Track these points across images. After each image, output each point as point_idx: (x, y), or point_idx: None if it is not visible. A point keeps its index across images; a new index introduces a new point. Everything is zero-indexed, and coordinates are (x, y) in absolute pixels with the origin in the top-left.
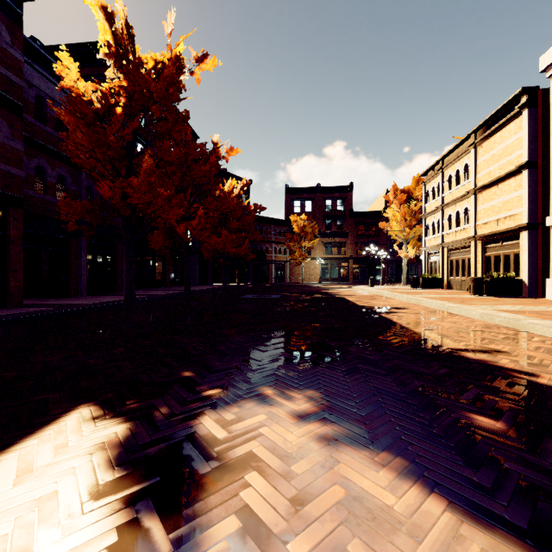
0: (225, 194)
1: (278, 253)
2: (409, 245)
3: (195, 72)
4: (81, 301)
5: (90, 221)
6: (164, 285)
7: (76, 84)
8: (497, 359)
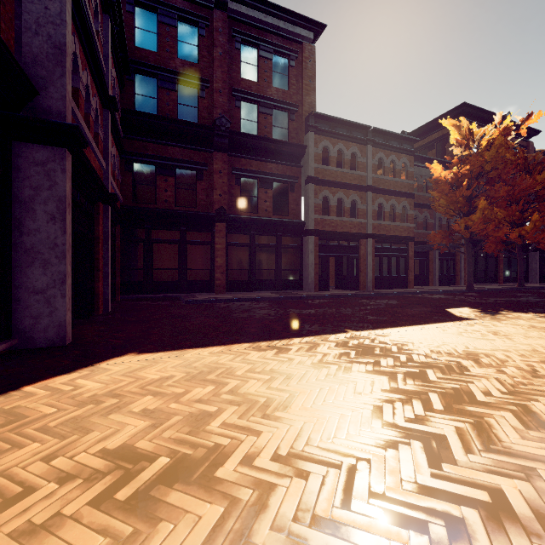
0: None
1: None
2: None
3: (520, 129)
4: (438, 288)
5: (445, 243)
6: (496, 282)
7: (440, 175)
8: None
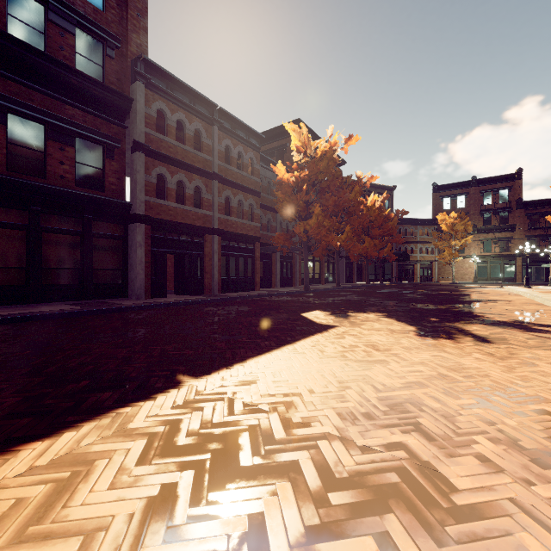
0: (368, 208)
1: (424, 252)
2: None
3: (344, 148)
4: (281, 289)
5: (288, 245)
6: (320, 283)
7: (283, 177)
8: (489, 315)
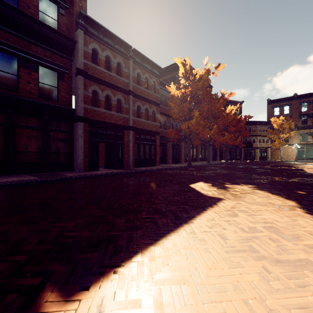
0: (227, 114)
1: (261, 142)
2: None
3: (214, 73)
4: (173, 165)
5: (177, 137)
6: (196, 161)
7: (174, 93)
8: None
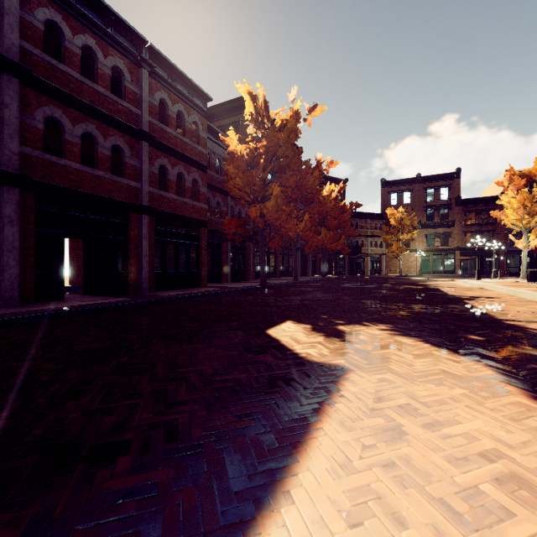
0: (324, 197)
1: (373, 246)
2: (531, 234)
3: (307, 119)
4: (233, 285)
5: (241, 232)
6: (275, 276)
7: (236, 148)
8: (529, 324)
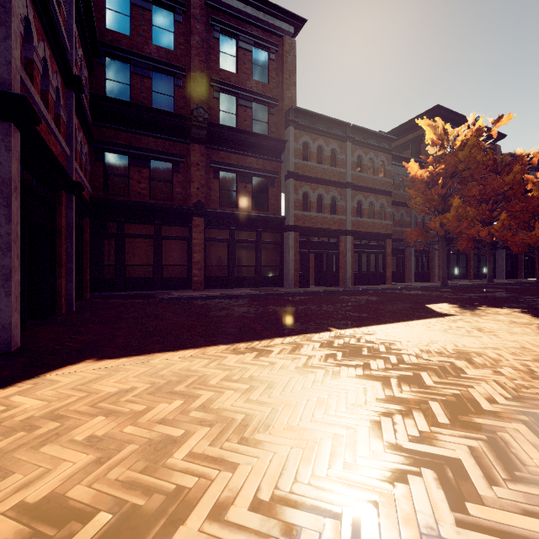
0: (538, 187)
1: None
2: None
3: (492, 131)
4: (414, 284)
5: (421, 240)
6: (467, 278)
7: (416, 173)
8: None
